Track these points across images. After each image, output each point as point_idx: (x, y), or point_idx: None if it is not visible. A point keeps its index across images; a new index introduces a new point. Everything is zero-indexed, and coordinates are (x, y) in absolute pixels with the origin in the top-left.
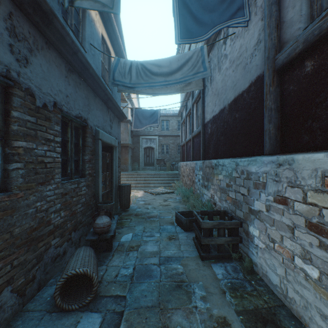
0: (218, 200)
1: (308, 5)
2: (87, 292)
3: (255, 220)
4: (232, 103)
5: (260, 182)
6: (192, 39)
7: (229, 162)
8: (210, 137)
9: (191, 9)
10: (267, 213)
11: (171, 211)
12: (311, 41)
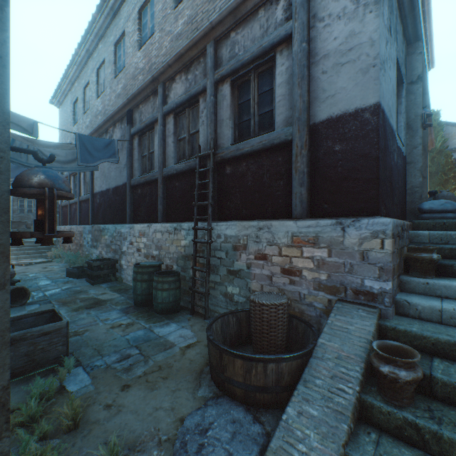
0: (105, 254)
1: (140, 166)
2: (21, 301)
3: (124, 256)
4: (115, 189)
5: (125, 237)
6: (89, 164)
7: (112, 227)
8: (100, 206)
9: (88, 148)
10: (128, 251)
11: (58, 273)
12: (139, 184)
